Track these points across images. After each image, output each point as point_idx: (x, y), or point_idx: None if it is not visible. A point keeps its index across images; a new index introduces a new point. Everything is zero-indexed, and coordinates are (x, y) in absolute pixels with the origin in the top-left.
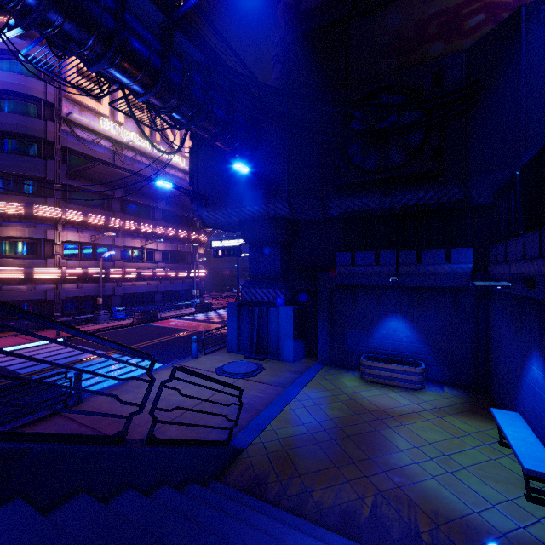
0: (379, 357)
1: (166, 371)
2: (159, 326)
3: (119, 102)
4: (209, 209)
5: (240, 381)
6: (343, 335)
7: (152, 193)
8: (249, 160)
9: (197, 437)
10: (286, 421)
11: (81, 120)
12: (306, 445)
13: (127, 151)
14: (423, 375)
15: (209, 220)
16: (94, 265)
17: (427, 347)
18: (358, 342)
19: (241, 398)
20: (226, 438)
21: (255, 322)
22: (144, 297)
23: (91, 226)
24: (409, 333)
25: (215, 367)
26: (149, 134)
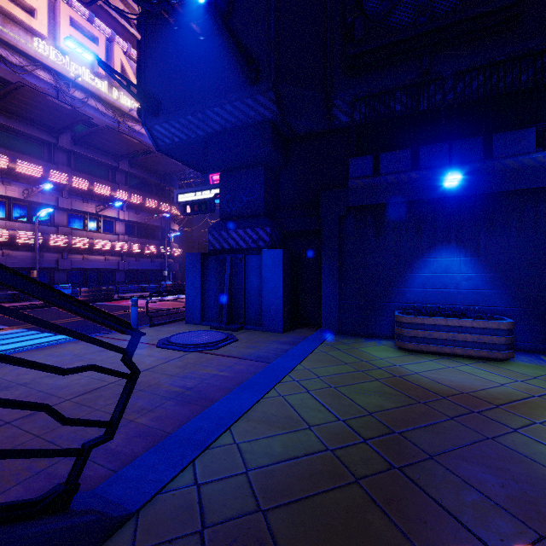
0: (424, 311)
1: (74, 344)
2: (111, 304)
3: (62, 23)
4: (162, 119)
5: (192, 354)
6: (360, 286)
7: (110, 148)
8: (218, 36)
9: (25, 470)
10: (269, 420)
11: (5, 34)
12: (324, 491)
13: (75, 90)
14: (512, 335)
15: (164, 138)
16: (27, 228)
17: (504, 294)
18: (384, 295)
19: (183, 380)
20: (58, 484)
21: (226, 275)
22: (101, 276)
23: (24, 179)
24: (471, 273)
25: (160, 339)
26: (105, 73)
